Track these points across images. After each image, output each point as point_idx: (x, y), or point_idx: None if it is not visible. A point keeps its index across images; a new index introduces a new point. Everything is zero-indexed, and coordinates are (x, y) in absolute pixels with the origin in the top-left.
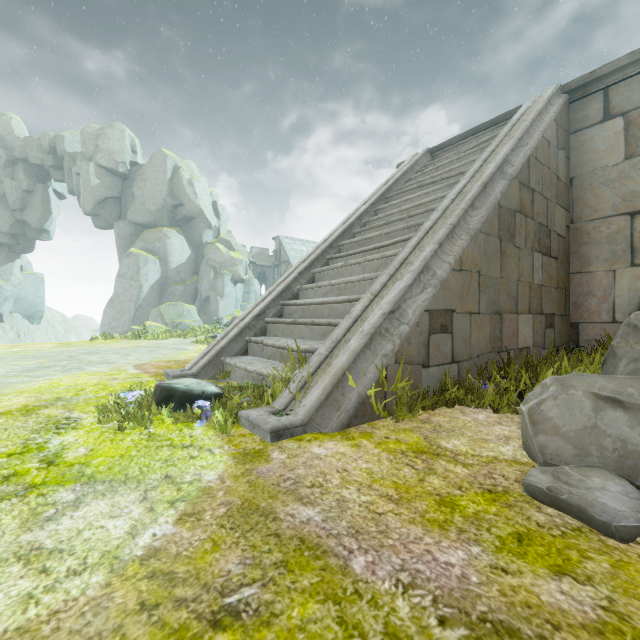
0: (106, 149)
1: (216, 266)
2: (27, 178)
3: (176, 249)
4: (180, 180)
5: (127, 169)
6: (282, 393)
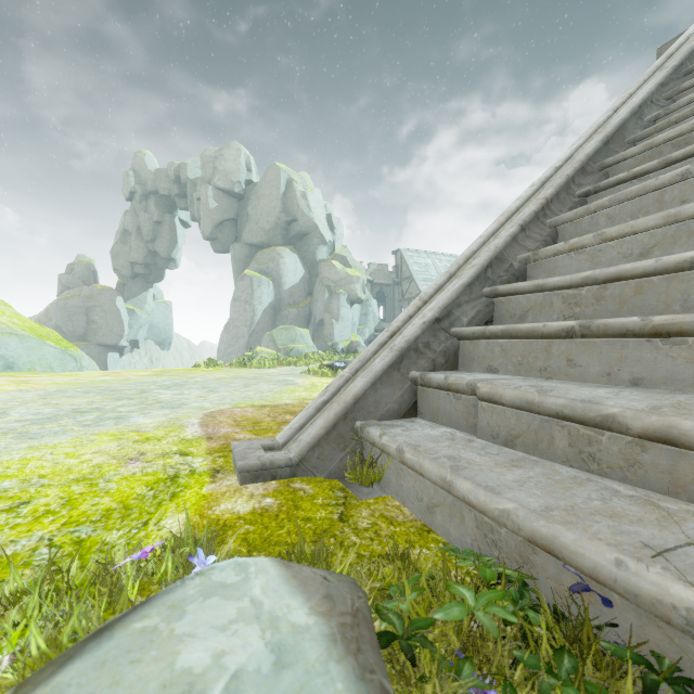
0: (223, 170)
1: (331, 285)
2: (157, 209)
3: (289, 269)
4: (293, 193)
5: (242, 189)
6: None
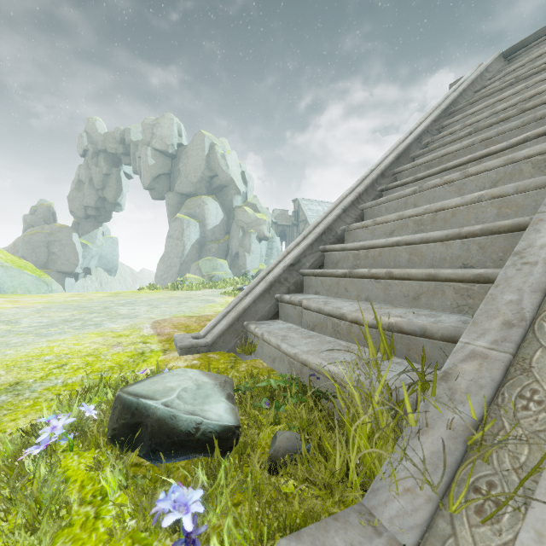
0: (159, 135)
1: (244, 226)
2: (106, 164)
3: (212, 213)
4: (215, 155)
5: (175, 150)
6: (396, 474)
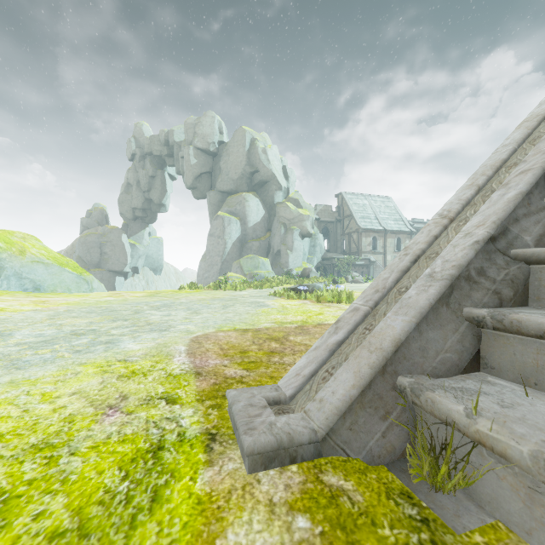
0: (201, 134)
1: (286, 223)
2: (152, 167)
3: (253, 210)
4: (256, 150)
5: (216, 148)
6: None
